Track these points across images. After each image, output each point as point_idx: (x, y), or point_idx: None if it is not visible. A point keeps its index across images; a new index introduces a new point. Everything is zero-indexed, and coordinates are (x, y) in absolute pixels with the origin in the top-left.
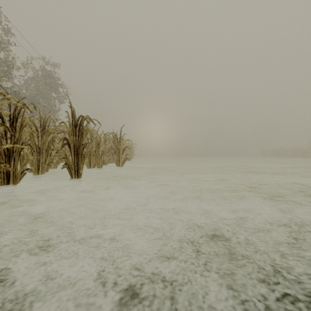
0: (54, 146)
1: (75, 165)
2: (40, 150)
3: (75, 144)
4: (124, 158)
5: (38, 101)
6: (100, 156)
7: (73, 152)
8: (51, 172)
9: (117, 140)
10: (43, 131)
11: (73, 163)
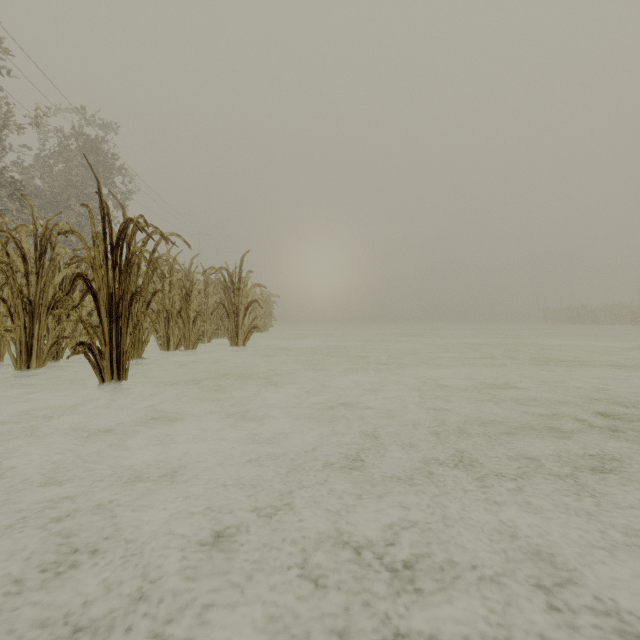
0: (72, 298)
1: (111, 347)
2: (32, 307)
3: (111, 292)
4: (248, 327)
5: (66, 203)
6: (191, 323)
7: (107, 313)
8: (76, 360)
9: (233, 285)
10: (42, 262)
11: (105, 341)
